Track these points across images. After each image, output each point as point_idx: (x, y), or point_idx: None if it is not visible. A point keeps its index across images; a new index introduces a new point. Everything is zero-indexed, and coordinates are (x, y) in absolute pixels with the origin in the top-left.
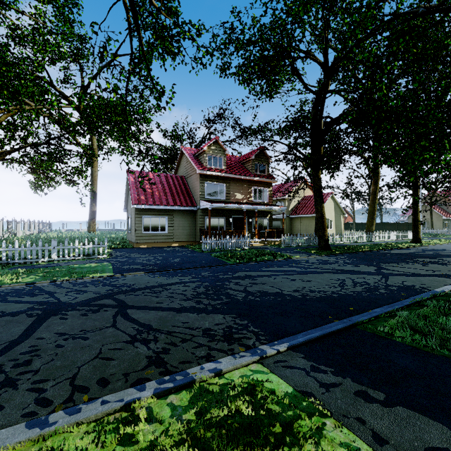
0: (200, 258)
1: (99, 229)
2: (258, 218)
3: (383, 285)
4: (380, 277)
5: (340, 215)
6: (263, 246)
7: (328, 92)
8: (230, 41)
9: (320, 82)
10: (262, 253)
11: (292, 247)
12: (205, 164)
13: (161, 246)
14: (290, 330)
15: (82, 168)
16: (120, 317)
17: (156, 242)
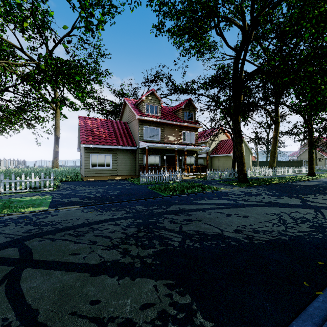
0: (137, 191)
1: (64, 165)
2: (187, 156)
3: (326, 222)
4: (314, 211)
5: (249, 155)
6: (191, 179)
7: (252, 40)
8: (164, 1)
9: (237, 45)
10: (192, 185)
11: (215, 180)
12: (143, 111)
13: (106, 179)
14: (263, 324)
15: (38, 113)
16: (2, 288)
17: (102, 176)
